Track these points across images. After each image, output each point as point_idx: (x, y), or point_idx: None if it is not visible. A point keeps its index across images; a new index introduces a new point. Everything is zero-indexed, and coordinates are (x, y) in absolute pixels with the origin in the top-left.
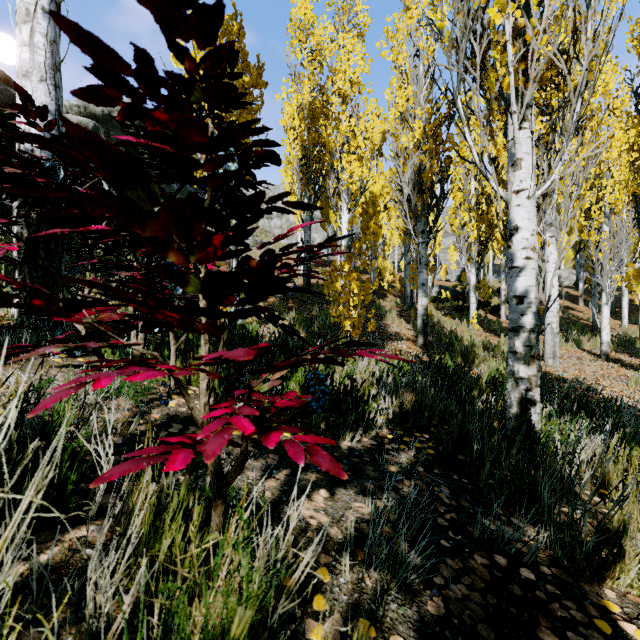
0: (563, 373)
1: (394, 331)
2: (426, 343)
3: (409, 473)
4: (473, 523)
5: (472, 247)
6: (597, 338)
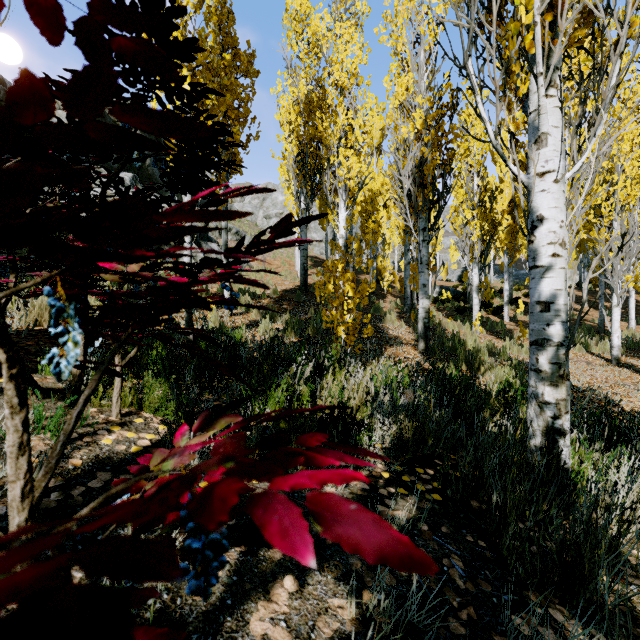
0: (575, 381)
1: (393, 335)
2: (427, 348)
3: (409, 535)
4: (499, 625)
5: (475, 246)
6: (605, 341)
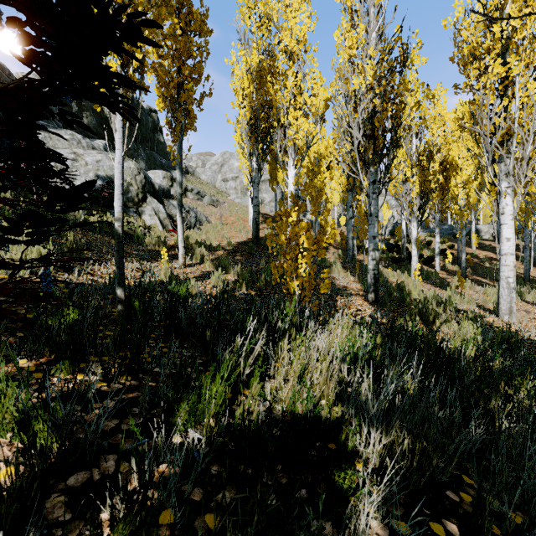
0: (530, 334)
1: (341, 285)
2: (377, 299)
3: None
4: None
5: (414, 201)
6: None
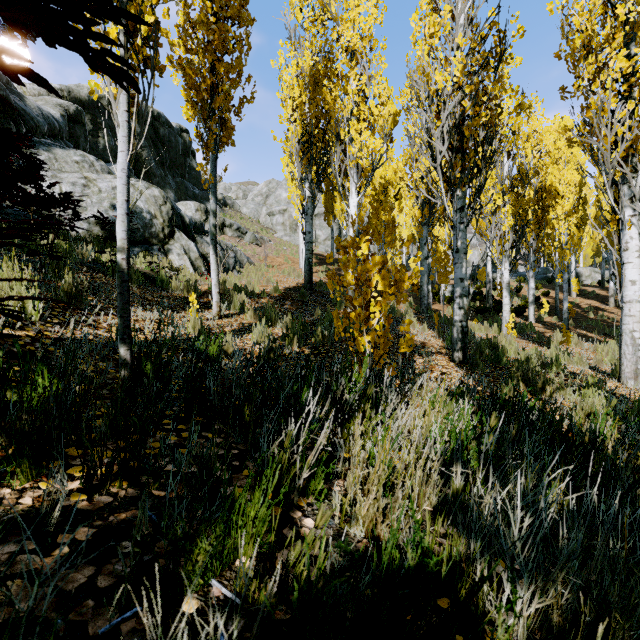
0: None
1: (418, 341)
2: (466, 359)
3: None
4: None
5: (506, 237)
6: None
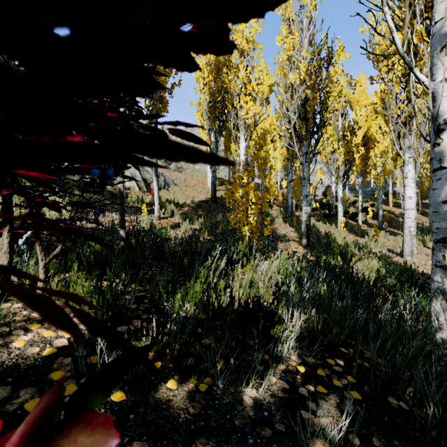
0: (424, 269)
1: (282, 233)
2: (309, 244)
3: None
4: None
5: (340, 168)
6: None
